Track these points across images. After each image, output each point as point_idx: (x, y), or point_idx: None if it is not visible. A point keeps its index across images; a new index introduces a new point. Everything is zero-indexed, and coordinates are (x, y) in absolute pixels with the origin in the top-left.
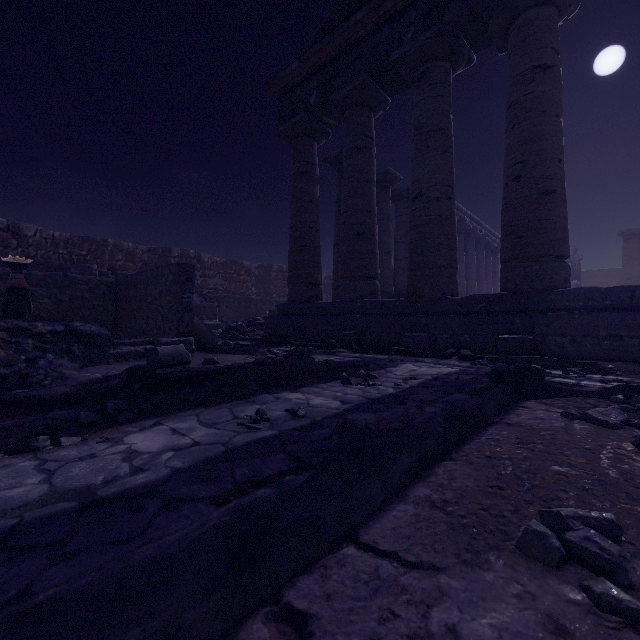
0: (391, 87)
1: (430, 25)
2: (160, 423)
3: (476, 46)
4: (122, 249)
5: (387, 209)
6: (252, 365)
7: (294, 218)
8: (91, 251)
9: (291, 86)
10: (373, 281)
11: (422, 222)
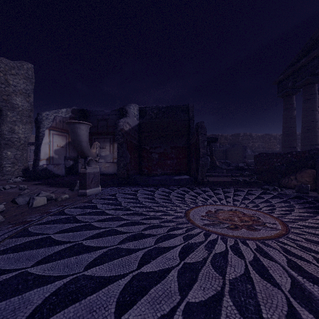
0: None
1: None
2: None
3: None
4: (223, 136)
5: None
6: None
7: (283, 125)
8: None
9: (281, 80)
10: (314, 146)
11: None
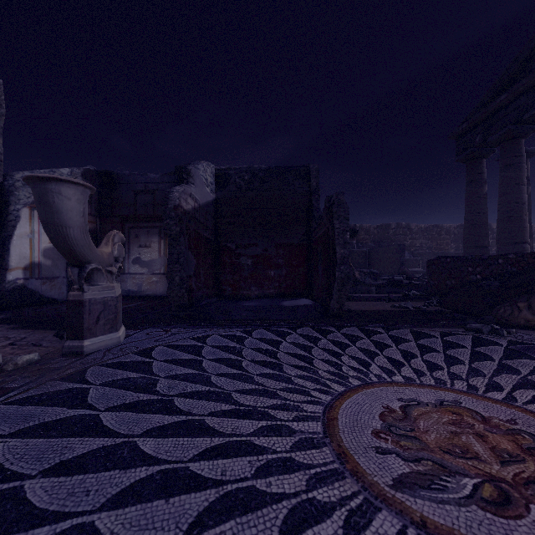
0: (534, 122)
1: None
2: None
3: None
4: (363, 229)
5: None
6: (425, 284)
7: (466, 209)
8: None
9: (464, 133)
10: (520, 245)
11: None
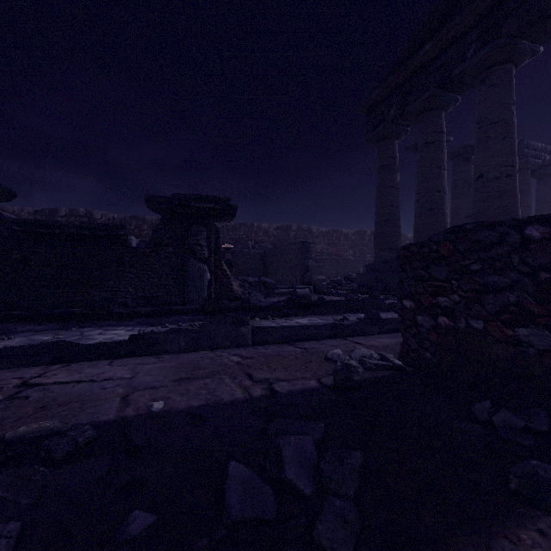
0: (459, 89)
1: (489, 40)
2: (304, 318)
3: (540, 40)
4: (262, 229)
5: (468, 177)
6: (343, 301)
7: (378, 200)
8: (245, 232)
9: (376, 104)
10: None
11: (482, 198)
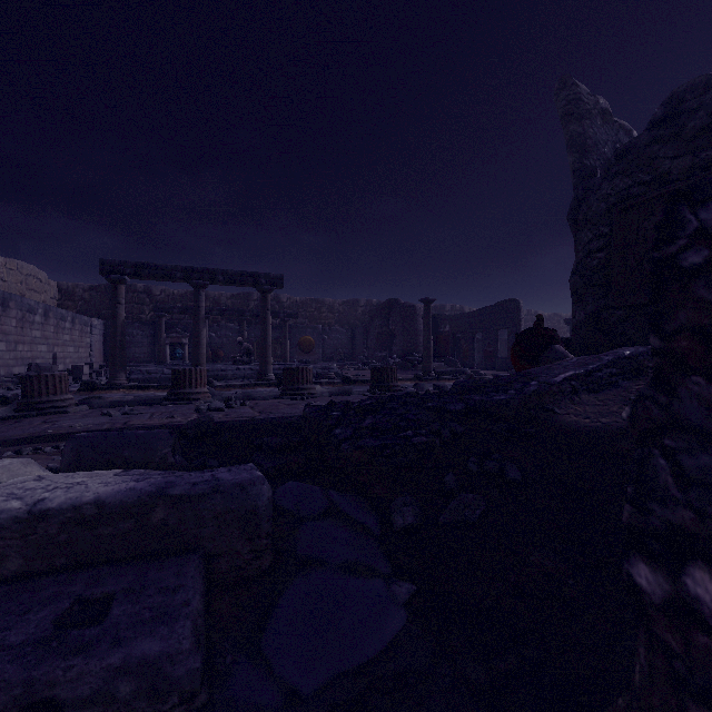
0: None
1: None
2: None
3: None
4: None
5: None
6: None
7: None
8: None
9: None
10: None
11: None
